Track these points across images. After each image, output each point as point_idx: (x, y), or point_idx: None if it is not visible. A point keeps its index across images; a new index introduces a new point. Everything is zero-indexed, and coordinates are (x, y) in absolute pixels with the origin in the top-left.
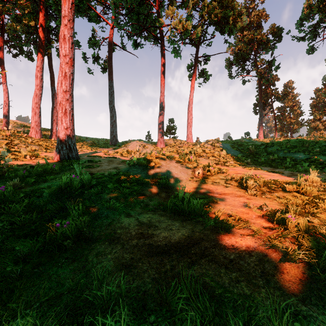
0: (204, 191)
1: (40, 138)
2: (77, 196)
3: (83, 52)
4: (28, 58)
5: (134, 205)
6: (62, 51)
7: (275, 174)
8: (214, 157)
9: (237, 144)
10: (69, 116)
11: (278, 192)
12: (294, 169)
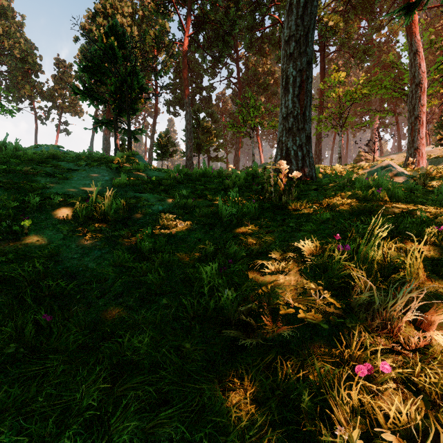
0: None
1: None
2: None
3: None
4: None
5: None
6: None
7: None
8: None
9: None
10: None
11: None
12: None
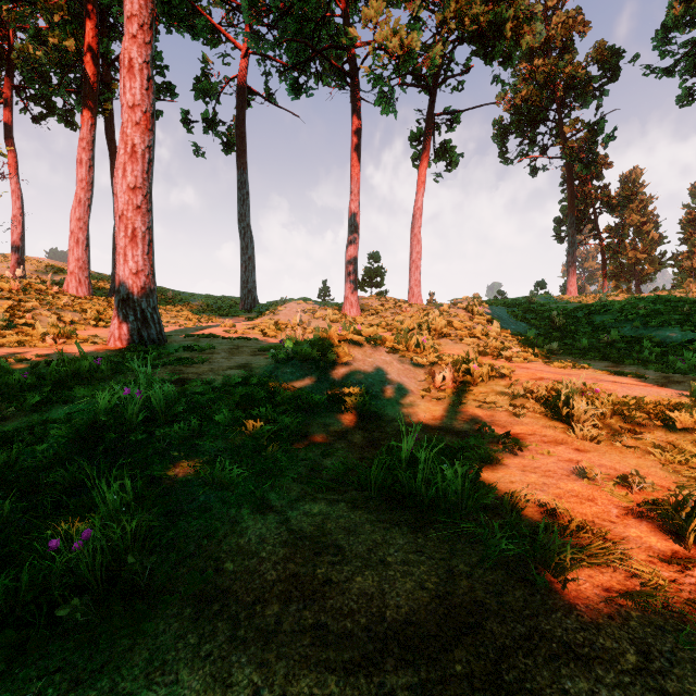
0: (461, 427)
1: (88, 296)
2: (135, 446)
3: (183, 110)
4: (65, 123)
5: (282, 472)
6: (127, 96)
7: (626, 381)
8: (475, 337)
9: (522, 309)
10: (141, 245)
11: (653, 430)
12: (664, 367)
